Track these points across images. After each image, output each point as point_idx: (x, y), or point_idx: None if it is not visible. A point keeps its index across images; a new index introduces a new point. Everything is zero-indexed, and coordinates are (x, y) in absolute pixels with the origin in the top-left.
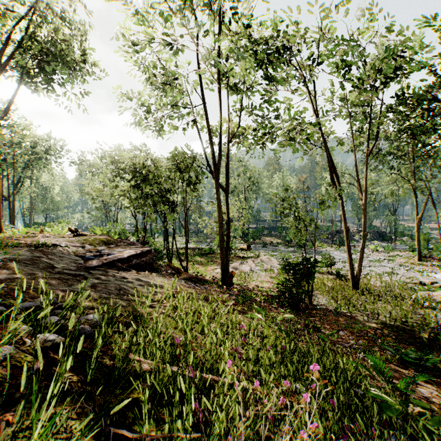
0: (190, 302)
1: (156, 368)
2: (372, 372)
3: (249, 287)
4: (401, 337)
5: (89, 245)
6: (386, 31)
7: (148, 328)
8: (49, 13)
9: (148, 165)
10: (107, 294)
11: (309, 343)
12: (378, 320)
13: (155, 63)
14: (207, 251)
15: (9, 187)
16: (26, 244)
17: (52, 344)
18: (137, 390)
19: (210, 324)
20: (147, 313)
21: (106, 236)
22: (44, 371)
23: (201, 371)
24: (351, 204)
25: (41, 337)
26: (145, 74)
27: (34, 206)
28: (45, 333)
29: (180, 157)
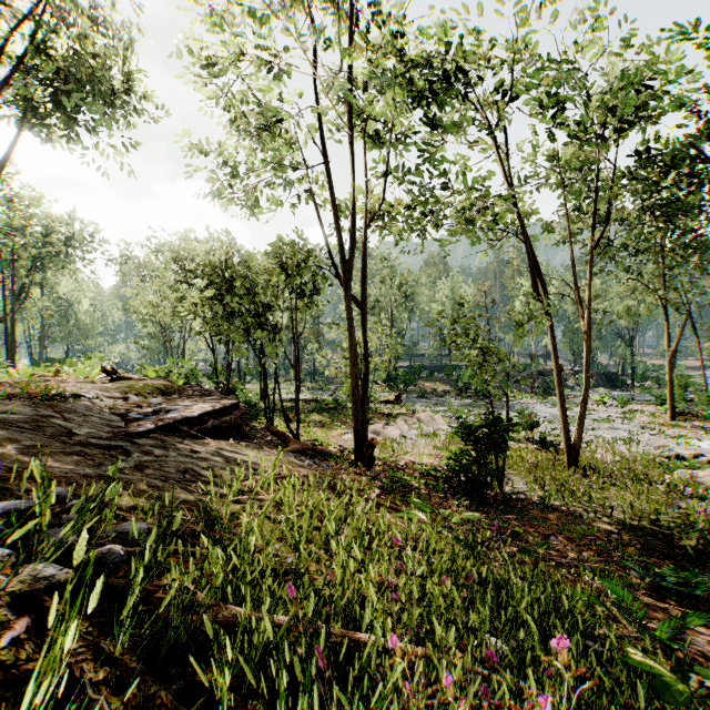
0: (305, 493)
1: (245, 620)
2: (611, 609)
3: (400, 464)
4: (650, 546)
5: (136, 396)
6: (623, 45)
7: (231, 546)
8: (70, 11)
9: (234, 263)
10: (162, 480)
11: (507, 562)
12: (612, 517)
13: (245, 95)
14: (331, 405)
15: (5, 301)
16: (26, 395)
17: (49, 584)
18: (210, 663)
19: (339, 530)
20: (232, 514)
21: (164, 380)
22: (29, 641)
23: (326, 620)
24: (562, 330)
25: (28, 573)
26: (228, 112)
27: (48, 331)
28: (37, 564)
29: (286, 250)
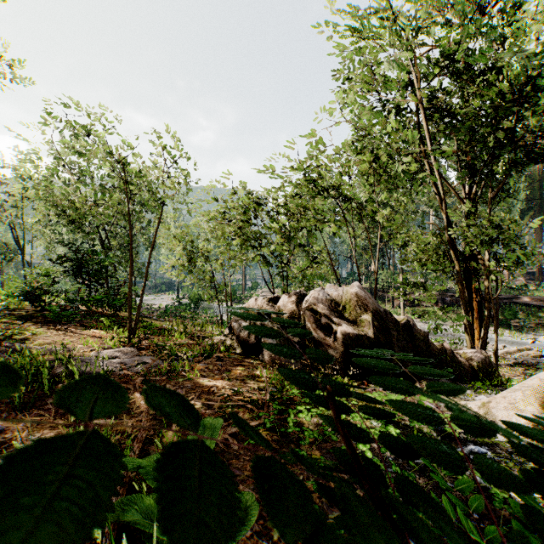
0: None
1: None
2: None
3: None
4: None
5: None
6: None
7: None
8: None
9: None
10: None
11: None
12: None
13: None
14: None
15: None
16: None
17: None
18: None
19: None
20: None
21: None
22: None
23: None
24: None
25: None
26: None
27: None
28: None
29: None
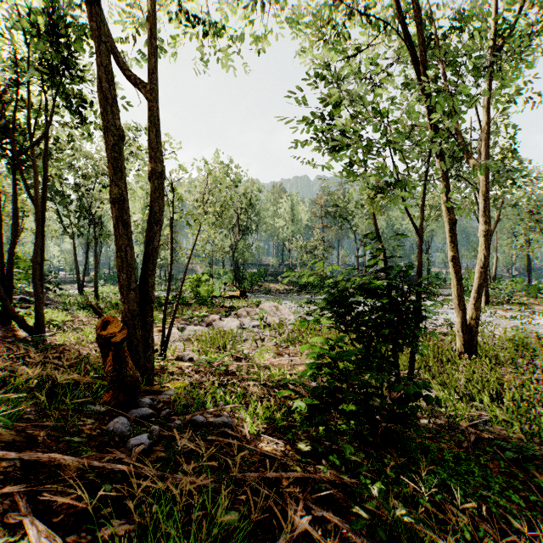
0: None
1: None
2: None
3: (230, 368)
4: None
5: None
6: None
7: None
8: None
9: None
10: None
11: None
12: None
13: None
14: None
15: None
16: None
17: None
18: None
19: None
20: None
21: None
22: None
23: None
24: None
25: None
26: None
27: None
28: None
29: None
